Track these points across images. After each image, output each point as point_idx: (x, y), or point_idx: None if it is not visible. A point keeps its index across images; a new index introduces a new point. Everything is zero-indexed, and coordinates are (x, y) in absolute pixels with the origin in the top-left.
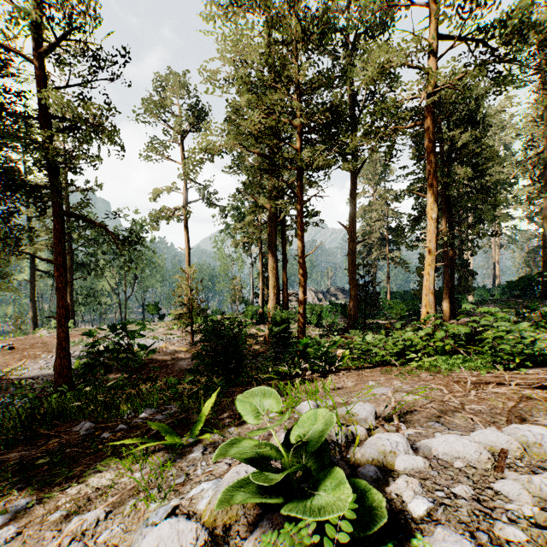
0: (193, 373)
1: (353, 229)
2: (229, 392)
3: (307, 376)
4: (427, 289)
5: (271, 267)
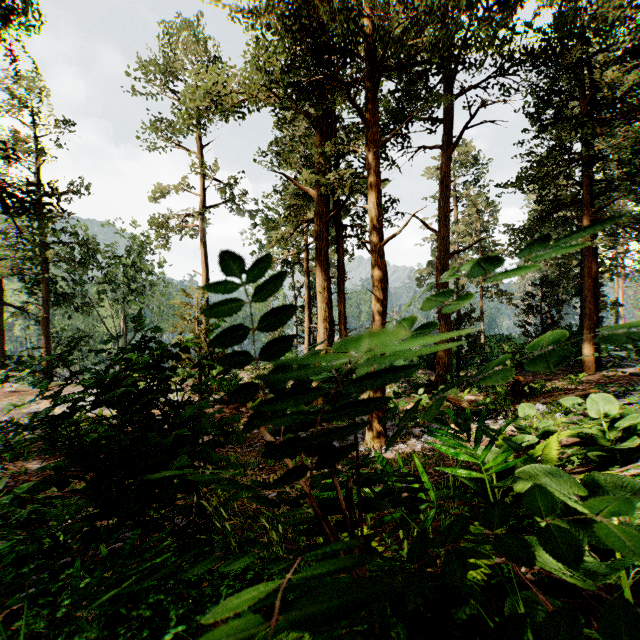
0: None
1: (445, 233)
2: None
3: None
4: None
5: (320, 287)
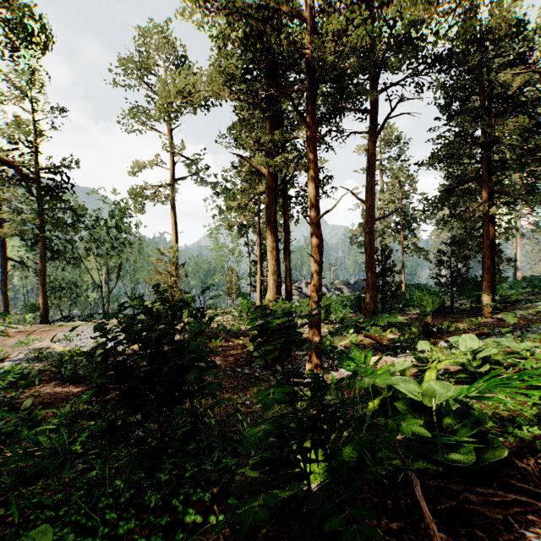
0: (30, 459)
1: (371, 203)
2: None
3: None
4: None
5: (270, 247)
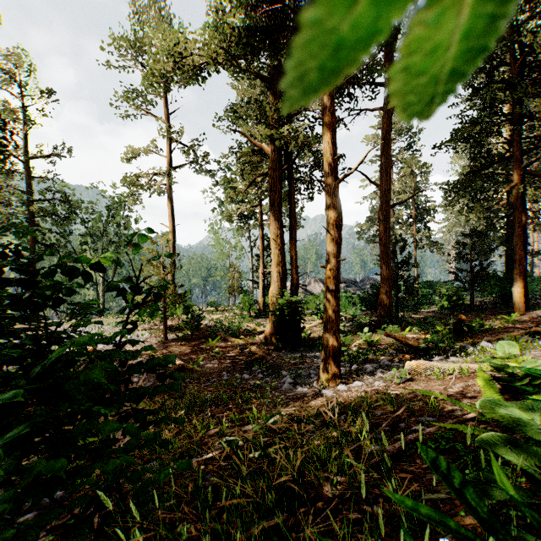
0: None
1: (386, 187)
2: None
3: None
4: None
5: (274, 235)
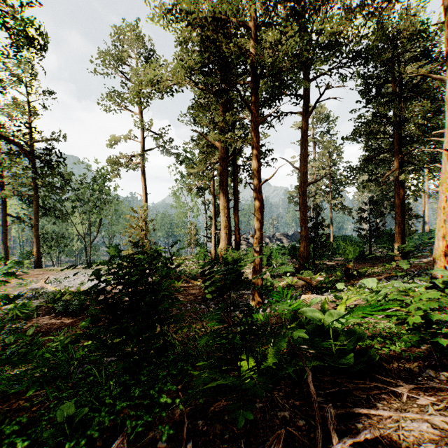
0: (49, 365)
1: (304, 170)
2: (95, 447)
3: (338, 446)
4: (446, 212)
5: (222, 206)
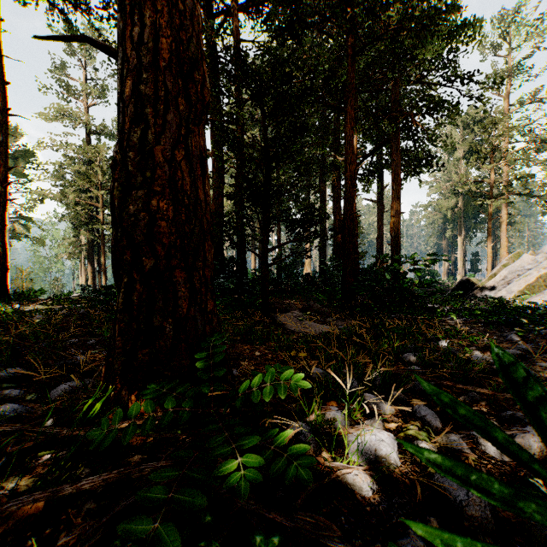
0: None
1: None
2: None
3: None
4: None
5: (90, 271)
